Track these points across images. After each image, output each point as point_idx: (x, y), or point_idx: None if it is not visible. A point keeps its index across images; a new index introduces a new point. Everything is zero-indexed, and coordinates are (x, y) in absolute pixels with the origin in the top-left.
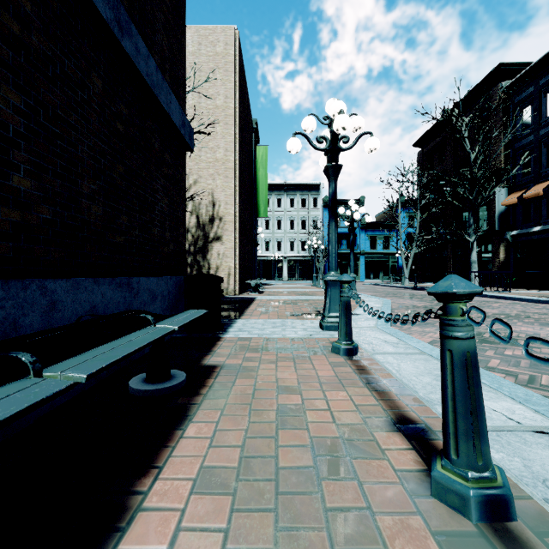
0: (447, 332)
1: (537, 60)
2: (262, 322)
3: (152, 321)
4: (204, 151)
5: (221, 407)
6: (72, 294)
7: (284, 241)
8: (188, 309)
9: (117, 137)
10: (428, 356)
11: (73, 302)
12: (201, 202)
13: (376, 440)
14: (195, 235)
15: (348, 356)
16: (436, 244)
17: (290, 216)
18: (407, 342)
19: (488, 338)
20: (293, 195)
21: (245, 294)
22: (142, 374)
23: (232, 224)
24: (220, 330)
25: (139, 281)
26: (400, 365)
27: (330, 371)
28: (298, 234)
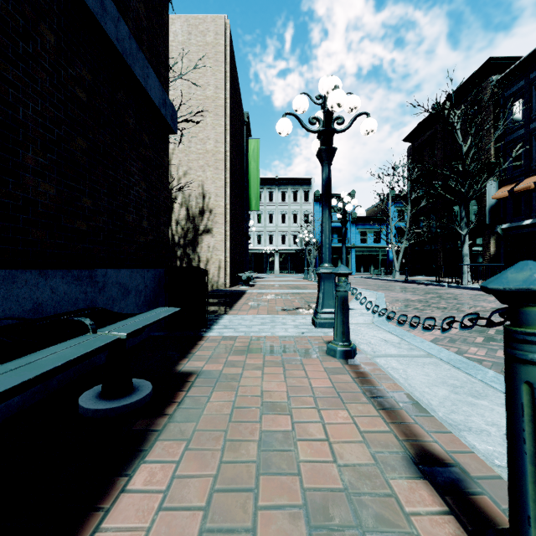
0: (523, 353)
1: (528, 53)
2: (251, 317)
3: (90, 326)
4: (194, 142)
5: (189, 434)
6: (4, 290)
7: (276, 235)
8: (168, 304)
9: (78, 106)
10: (437, 359)
11: (5, 299)
12: (191, 193)
13: (393, 491)
14: (184, 227)
15: (345, 359)
16: (426, 237)
17: (281, 210)
18: (409, 342)
19: (494, 335)
20: (285, 189)
21: (236, 287)
22: (100, 386)
23: (222, 216)
24: (204, 327)
25: (106, 274)
26: (407, 372)
27: (326, 380)
28: (289, 228)
